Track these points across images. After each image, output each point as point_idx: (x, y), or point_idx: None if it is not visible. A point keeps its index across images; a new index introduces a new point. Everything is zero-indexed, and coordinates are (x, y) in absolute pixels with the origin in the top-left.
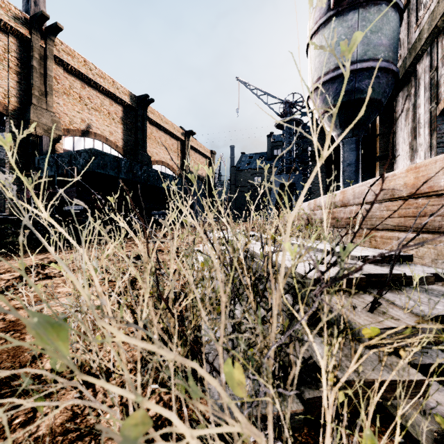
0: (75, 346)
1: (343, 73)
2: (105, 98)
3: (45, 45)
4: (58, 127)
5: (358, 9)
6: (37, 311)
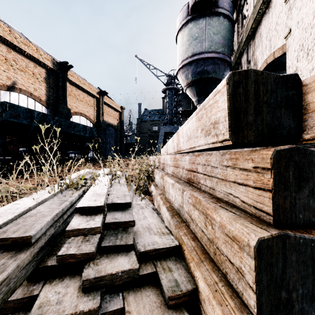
0: None
1: (196, 59)
2: (30, 62)
3: None
4: None
5: (205, 17)
6: None
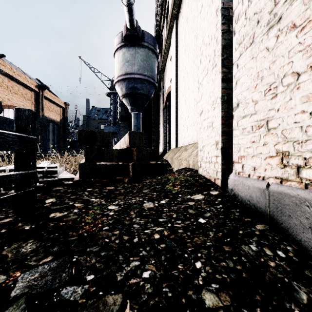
0: None
1: (128, 78)
2: None
3: None
4: None
5: (135, 47)
6: None
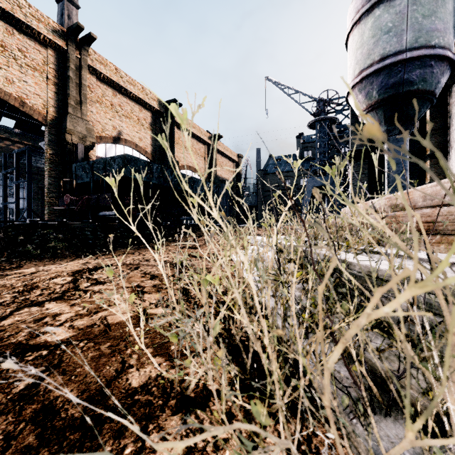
0: (211, 374)
1: (389, 64)
2: (135, 105)
3: (80, 55)
4: (92, 135)
5: None
6: (101, 318)
